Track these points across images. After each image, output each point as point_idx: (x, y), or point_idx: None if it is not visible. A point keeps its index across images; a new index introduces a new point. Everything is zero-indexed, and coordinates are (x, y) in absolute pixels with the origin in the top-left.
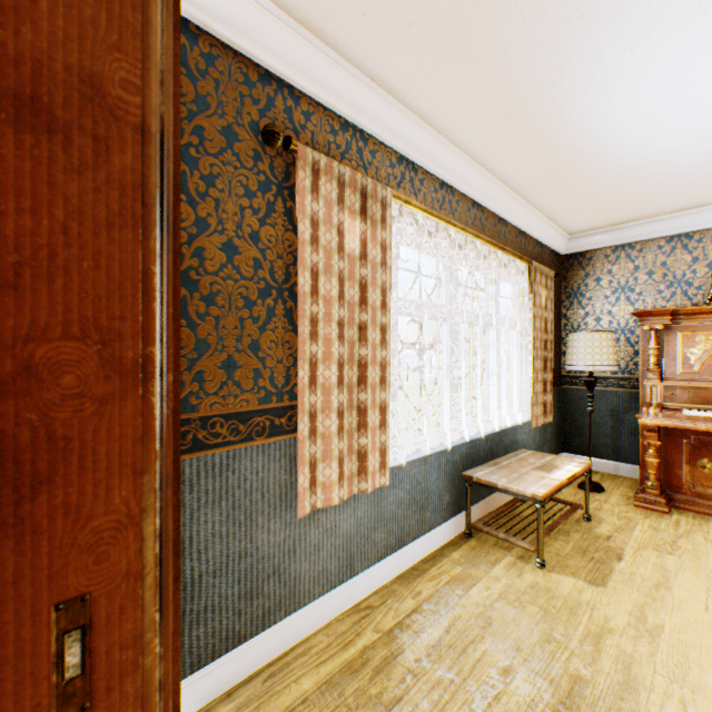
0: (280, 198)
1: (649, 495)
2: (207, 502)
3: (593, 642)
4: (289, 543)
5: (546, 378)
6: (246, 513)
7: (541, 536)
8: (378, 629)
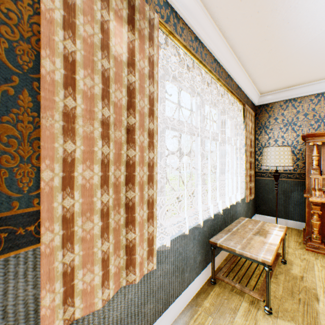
0: None
1: (314, 243)
2: None
3: None
4: None
5: (251, 173)
6: None
7: (269, 291)
8: None
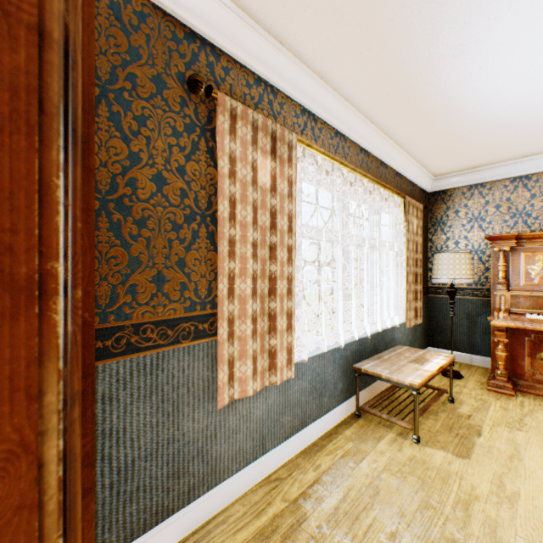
0: (203, 138)
1: (498, 381)
2: (139, 397)
3: (463, 508)
4: (211, 429)
5: (417, 289)
6: (174, 405)
7: (417, 417)
8: (286, 498)
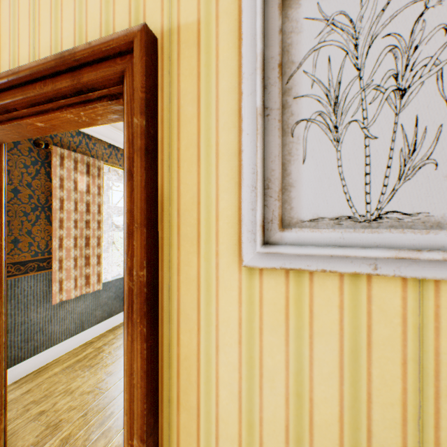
0: (44, 167)
1: None
2: None
3: None
4: (49, 317)
5: None
6: (25, 305)
7: None
8: (95, 347)
